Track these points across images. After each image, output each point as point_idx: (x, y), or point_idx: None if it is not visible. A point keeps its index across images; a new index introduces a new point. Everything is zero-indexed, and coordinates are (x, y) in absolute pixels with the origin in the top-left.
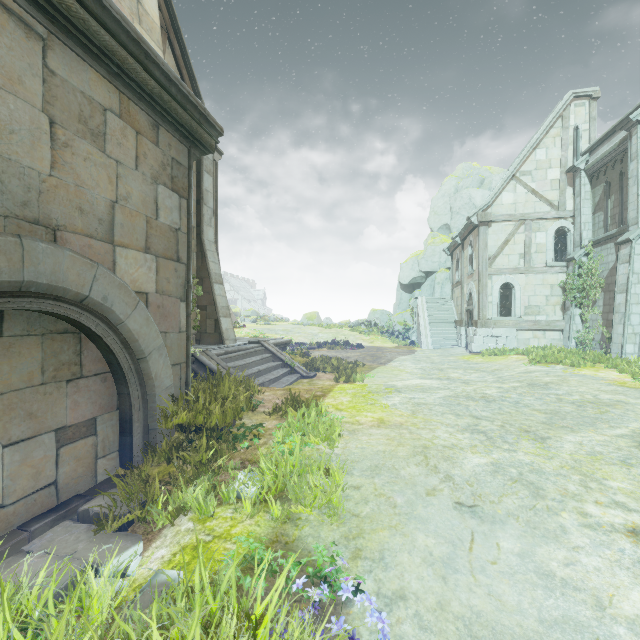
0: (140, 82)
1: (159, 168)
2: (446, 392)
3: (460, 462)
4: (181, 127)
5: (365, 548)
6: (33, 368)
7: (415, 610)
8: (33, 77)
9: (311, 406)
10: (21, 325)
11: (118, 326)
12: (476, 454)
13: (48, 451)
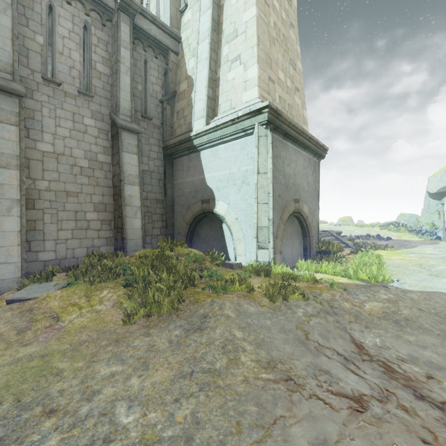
0: (312, 149)
1: (313, 170)
2: (445, 255)
3: (436, 267)
4: (318, 155)
5: (394, 277)
6: (292, 229)
7: (408, 284)
8: (298, 161)
9: (368, 251)
10: (291, 219)
11: (306, 220)
12: (445, 266)
13: (294, 251)
